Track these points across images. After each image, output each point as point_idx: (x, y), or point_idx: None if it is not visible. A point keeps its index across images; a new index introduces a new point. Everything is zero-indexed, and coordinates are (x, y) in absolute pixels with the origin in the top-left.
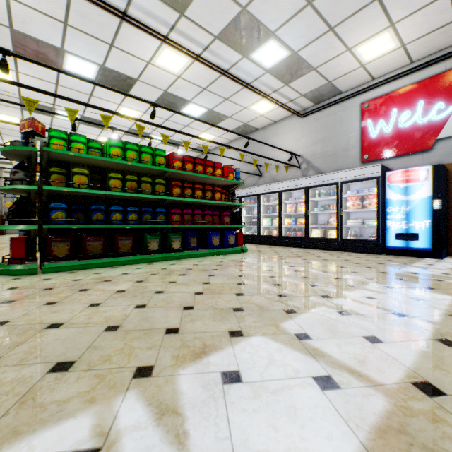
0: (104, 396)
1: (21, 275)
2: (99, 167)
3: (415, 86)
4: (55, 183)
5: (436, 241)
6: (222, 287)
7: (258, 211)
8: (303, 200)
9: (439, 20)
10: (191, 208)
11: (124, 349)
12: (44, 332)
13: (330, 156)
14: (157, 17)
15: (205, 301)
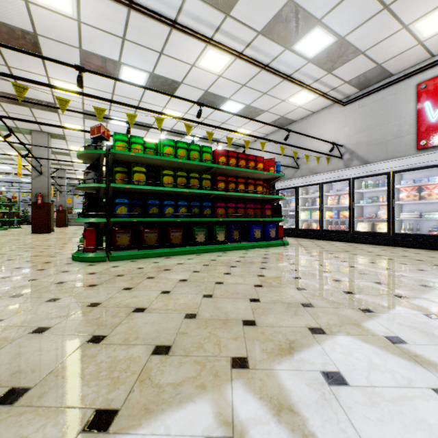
0: (212, 384)
1: (94, 262)
2: (153, 165)
3: None
4: (119, 181)
5: None
6: (279, 280)
7: (295, 204)
8: (347, 192)
9: None
10: (235, 202)
11: (211, 338)
12: (133, 316)
13: (377, 144)
14: (203, 21)
15: (268, 294)
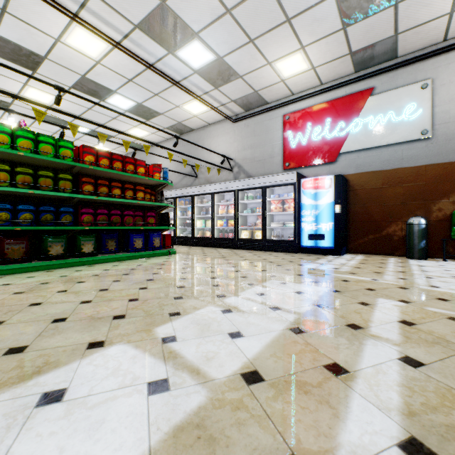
0: None
1: None
2: None
3: (324, 105)
4: None
5: (337, 240)
6: (120, 293)
7: (192, 212)
8: (233, 202)
9: (338, 51)
10: (108, 208)
11: None
12: None
13: (258, 161)
14: None
15: (86, 310)
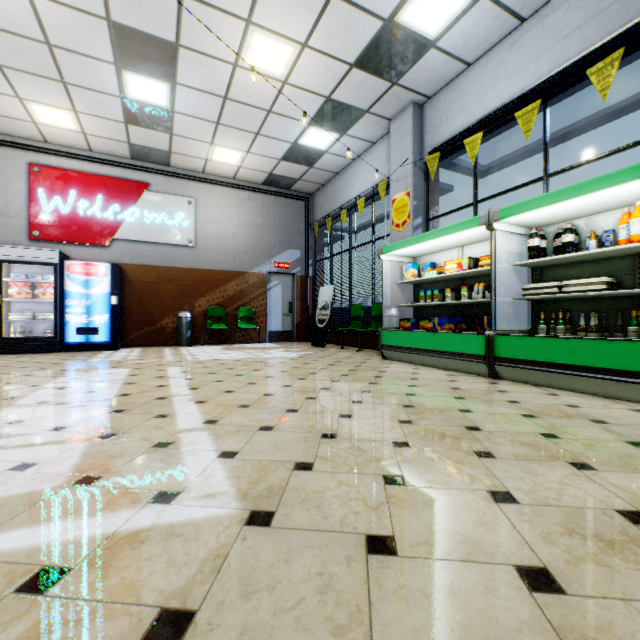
0: None
1: None
2: None
3: (95, 178)
4: None
5: (115, 334)
6: None
7: None
8: None
9: (117, 135)
10: None
11: None
12: None
13: None
14: None
15: None
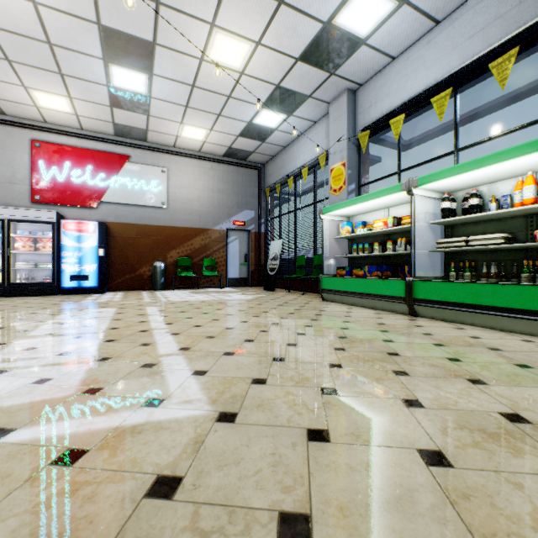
0: None
1: None
2: None
3: (86, 151)
4: None
5: (102, 280)
6: None
7: None
8: None
9: (104, 117)
10: None
11: None
12: None
13: None
14: None
15: None
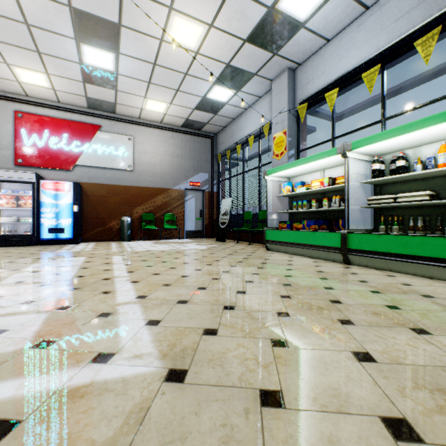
0: None
1: None
2: None
3: (62, 121)
4: None
5: (76, 232)
6: None
7: None
8: None
9: (78, 91)
10: None
11: None
12: None
13: None
14: None
15: None
